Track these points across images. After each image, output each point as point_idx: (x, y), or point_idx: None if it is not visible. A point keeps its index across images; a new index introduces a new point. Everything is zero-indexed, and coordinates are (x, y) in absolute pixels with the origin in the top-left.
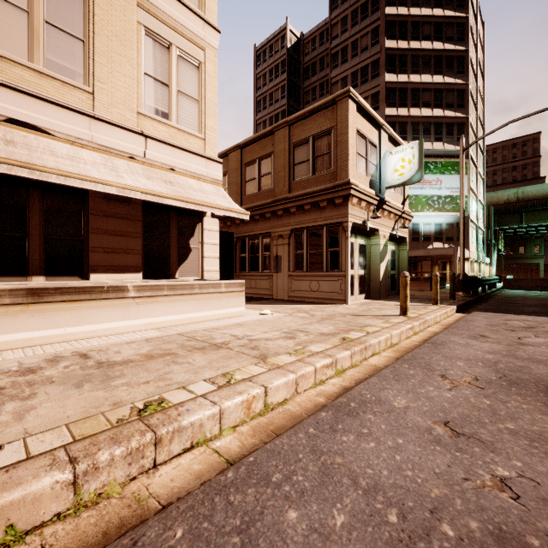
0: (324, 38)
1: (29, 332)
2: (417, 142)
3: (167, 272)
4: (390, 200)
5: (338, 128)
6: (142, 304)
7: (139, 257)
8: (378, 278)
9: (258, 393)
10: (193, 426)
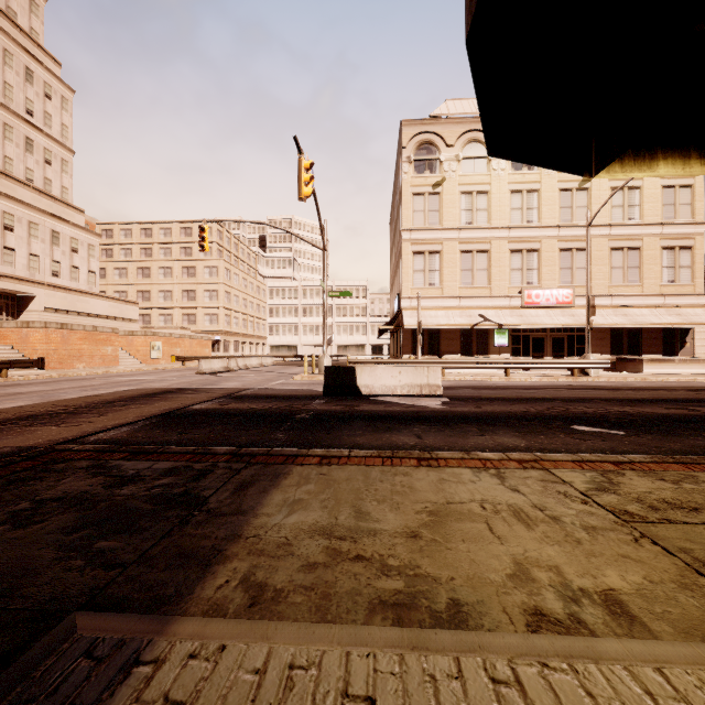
0: None
1: (650, 370)
2: None
3: (673, 354)
4: None
5: None
6: (679, 365)
7: (661, 347)
8: None
9: None
10: None
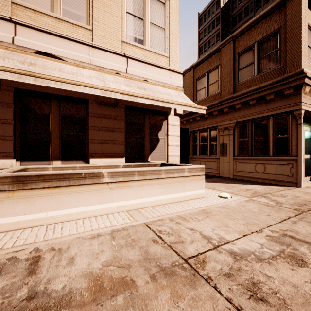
0: None
1: (14, 216)
2: None
3: (142, 157)
4: None
5: (288, 25)
6: (115, 188)
7: (123, 146)
8: None
9: None
10: None
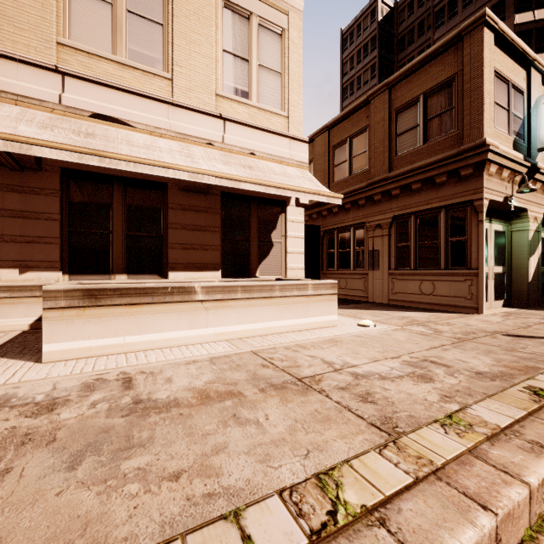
0: None
1: (86, 340)
2: None
3: (247, 270)
4: None
5: (465, 72)
6: (212, 309)
7: (218, 253)
8: (525, 278)
9: None
10: None
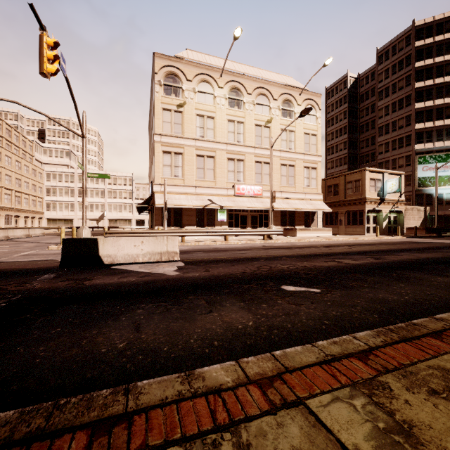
0: (374, 76)
1: (300, 235)
2: (398, 178)
3: (309, 226)
4: (389, 198)
5: (362, 179)
6: (312, 232)
7: (303, 222)
8: (382, 228)
9: (338, 239)
10: (332, 239)
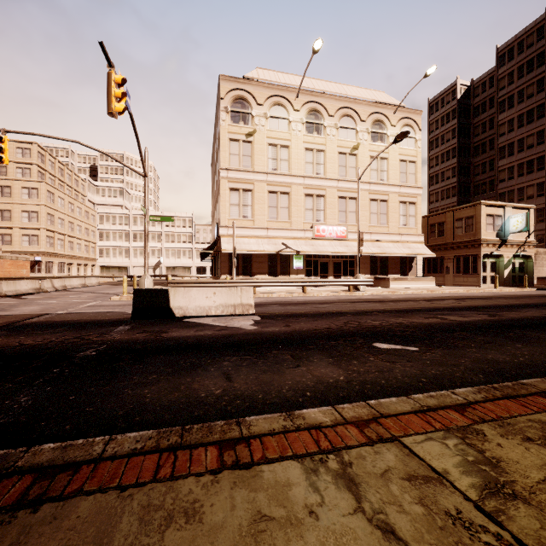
0: (493, 81)
1: (394, 285)
2: (525, 213)
3: (405, 274)
4: (513, 239)
5: (476, 216)
6: (410, 282)
7: (399, 270)
8: (503, 277)
9: (443, 291)
10: (435, 291)
